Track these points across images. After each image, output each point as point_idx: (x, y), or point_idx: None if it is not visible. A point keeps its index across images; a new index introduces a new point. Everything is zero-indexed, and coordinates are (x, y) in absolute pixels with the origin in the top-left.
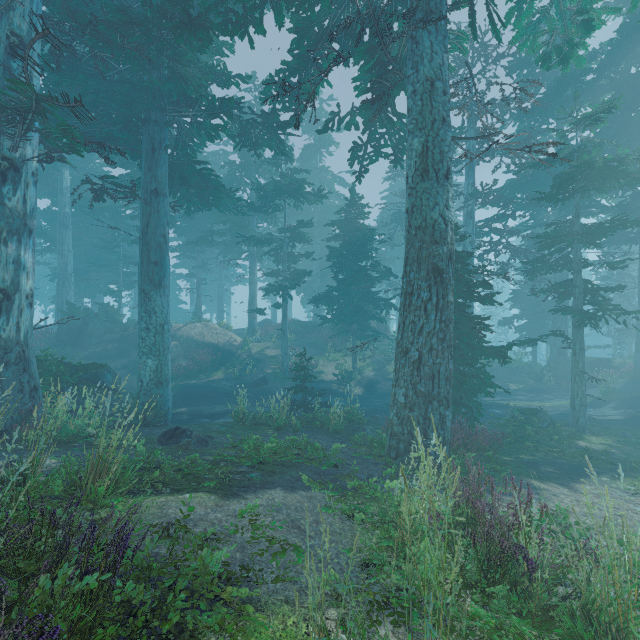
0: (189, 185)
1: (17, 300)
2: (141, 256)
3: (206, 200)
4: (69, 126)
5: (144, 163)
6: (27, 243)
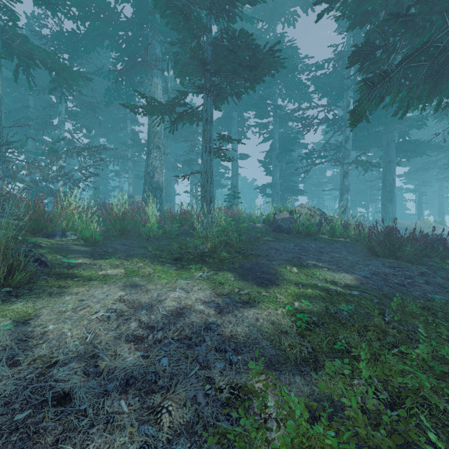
0: (406, 151)
1: (347, 210)
2: (382, 190)
3: (418, 153)
4: (364, 163)
5: (383, 151)
6: (349, 193)
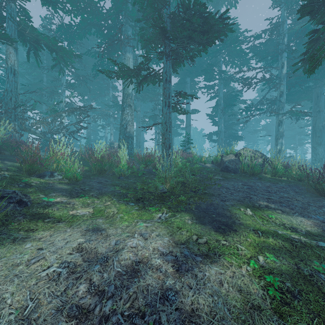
0: None
1: (281, 152)
2: (312, 135)
3: None
4: (298, 113)
5: (313, 102)
6: (283, 138)
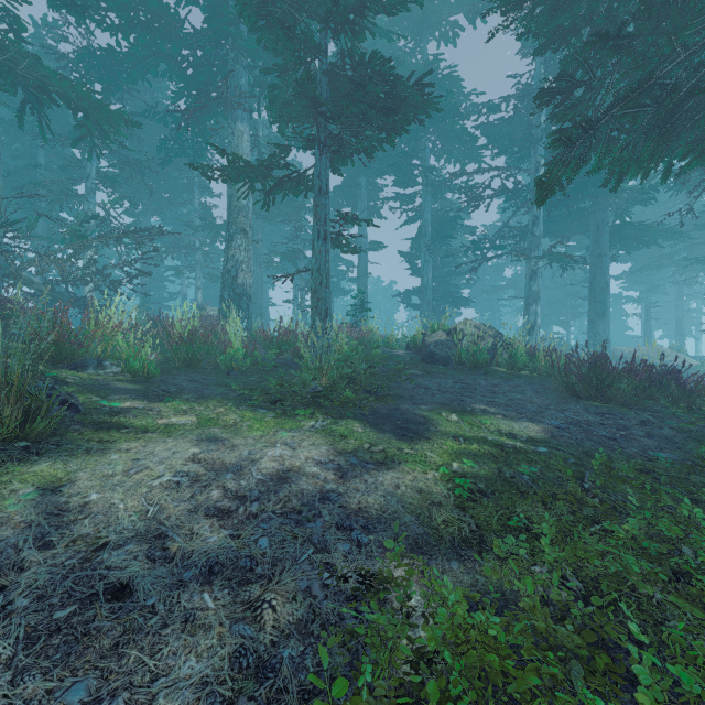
0: (626, 239)
1: (535, 329)
2: (589, 298)
3: (644, 242)
4: (561, 257)
5: (591, 239)
6: (538, 304)
